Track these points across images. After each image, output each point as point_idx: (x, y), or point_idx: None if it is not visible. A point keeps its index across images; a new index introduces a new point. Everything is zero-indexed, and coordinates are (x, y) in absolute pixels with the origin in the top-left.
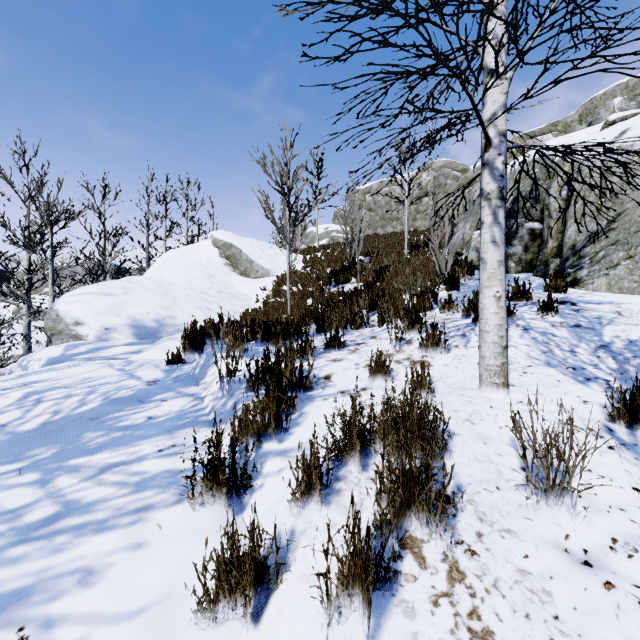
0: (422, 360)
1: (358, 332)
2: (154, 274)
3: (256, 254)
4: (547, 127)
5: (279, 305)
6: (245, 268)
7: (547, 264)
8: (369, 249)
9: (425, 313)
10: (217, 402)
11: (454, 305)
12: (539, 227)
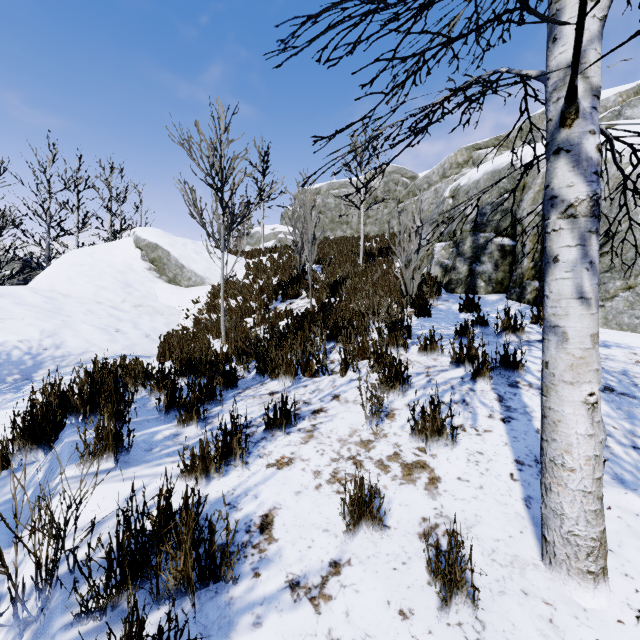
0: (419, 462)
1: (313, 383)
2: (43, 282)
3: (189, 257)
4: (491, 141)
5: (213, 325)
6: (174, 274)
7: (523, 286)
8: (320, 255)
9: (407, 365)
10: (11, 639)
11: (438, 346)
12: (509, 243)
